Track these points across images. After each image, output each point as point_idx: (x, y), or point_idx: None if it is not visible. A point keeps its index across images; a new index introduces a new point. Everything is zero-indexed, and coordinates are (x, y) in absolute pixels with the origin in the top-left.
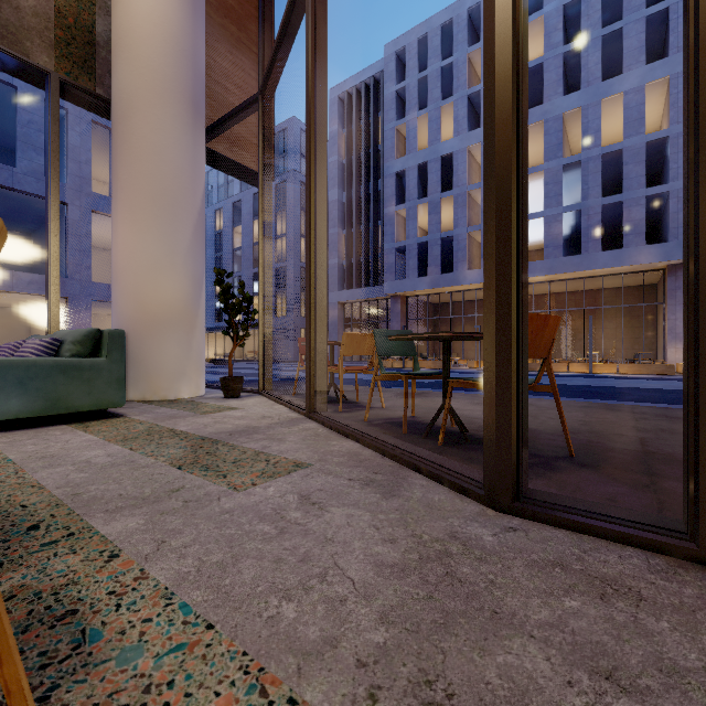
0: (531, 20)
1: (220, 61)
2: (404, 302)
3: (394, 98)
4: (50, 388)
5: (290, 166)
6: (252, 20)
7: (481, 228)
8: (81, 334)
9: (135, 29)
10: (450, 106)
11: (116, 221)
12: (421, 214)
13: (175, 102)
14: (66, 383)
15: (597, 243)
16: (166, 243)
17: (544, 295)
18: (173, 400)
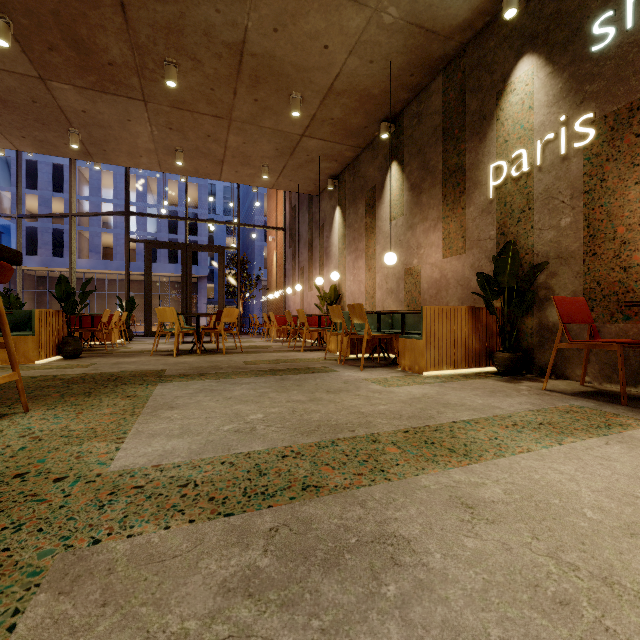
0: None
1: None
2: None
3: None
4: None
5: None
6: None
7: (90, 230)
8: None
9: None
10: None
11: None
12: (28, 200)
13: None
14: None
15: (166, 258)
16: None
17: (136, 281)
18: None
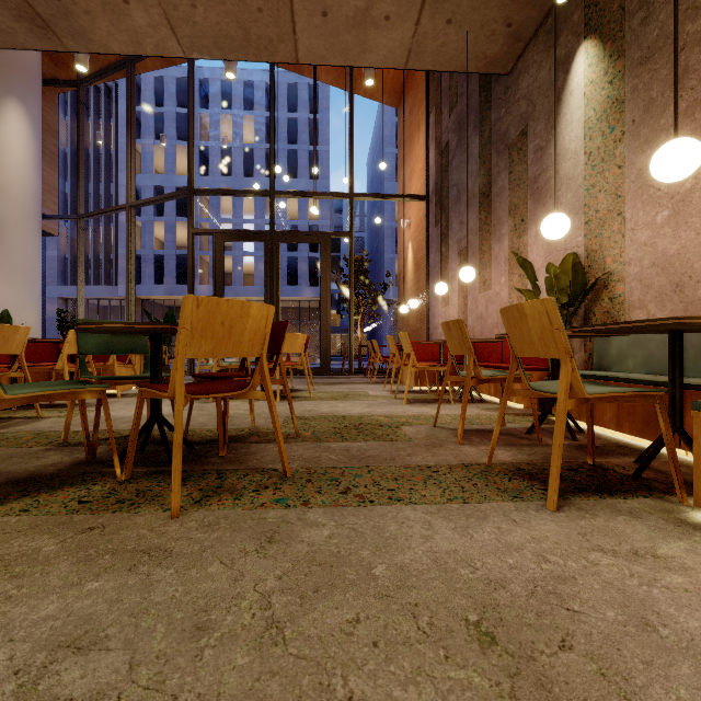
0: (245, 114)
1: None
2: (140, 304)
3: None
4: None
5: None
6: (44, 132)
7: (210, 254)
8: None
9: (9, 184)
10: (185, 147)
11: None
12: (158, 228)
13: (33, 223)
14: None
15: (284, 280)
16: (28, 295)
17: None
18: None
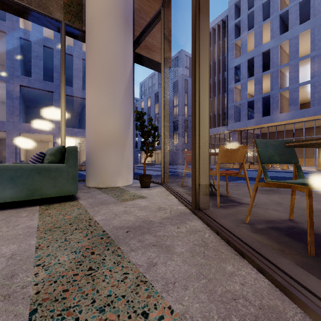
0: None
1: (143, 6)
2: (239, 134)
3: (233, 27)
4: (30, 183)
5: (180, 73)
6: None
7: (289, 89)
8: (54, 149)
9: None
10: (268, 23)
11: (86, 89)
12: (249, 86)
13: (115, 17)
14: (40, 179)
15: None
16: (109, 98)
17: None
18: (113, 188)
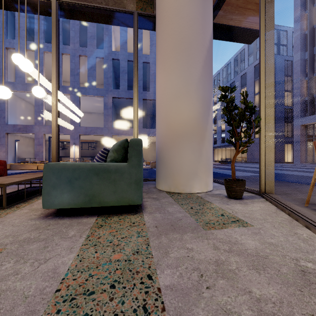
0: None
1: None
2: None
3: None
4: (88, 186)
5: None
6: None
7: None
8: (117, 144)
9: None
10: None
11: (156, 74)
12: None
13: None
14: (99, 182)
15: None
16: (183, 77)
17: None
18: (187, 194)
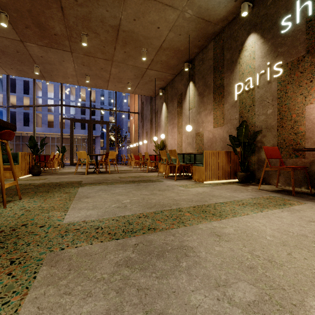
0: None
1: None
2: None
3: None
4: None
5: None
6: None
7: (42, 113)
8: None
9: None
10: None
11: None
12: (11, 98)
13: None
14: None
15: (80, 127)
16: None
17: (65, 138)
18: None
